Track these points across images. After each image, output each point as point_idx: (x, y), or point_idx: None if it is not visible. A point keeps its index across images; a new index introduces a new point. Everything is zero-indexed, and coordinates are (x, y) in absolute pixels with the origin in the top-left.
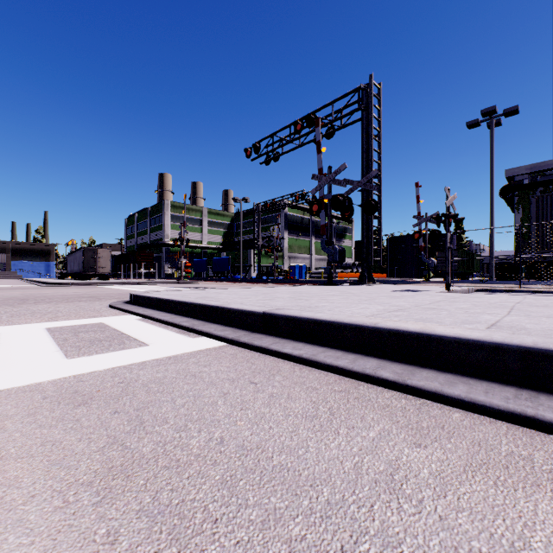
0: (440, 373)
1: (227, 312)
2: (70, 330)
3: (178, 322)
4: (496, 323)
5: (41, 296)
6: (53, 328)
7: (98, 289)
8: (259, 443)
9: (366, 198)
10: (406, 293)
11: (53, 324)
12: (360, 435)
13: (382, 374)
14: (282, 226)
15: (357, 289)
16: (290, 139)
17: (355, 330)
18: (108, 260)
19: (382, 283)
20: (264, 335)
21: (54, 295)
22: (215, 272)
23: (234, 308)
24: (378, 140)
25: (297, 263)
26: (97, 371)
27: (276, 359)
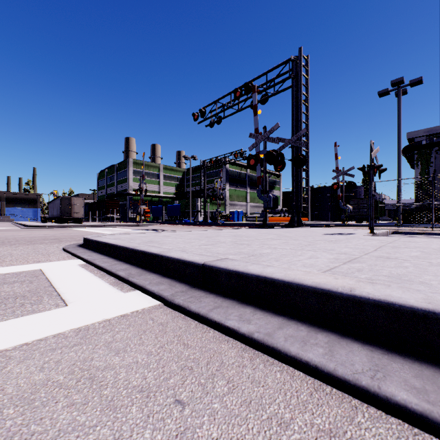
0: None
1: (166, 260)
2: None
3: (115, 271)
4: None
5: (11, 238)
6: None
7: (67, 231)
8: None
9: (296, 153)
10: (338, 236)
11: None
12: None
13: (393, 393)
14: (223, 179)
15: (290, 232)
16: (231, 105)
17: (321, 296)
18: (81, 207)
19: (309, 226)
20: (204, 293)
21: (25, 237)
22: (169, 216)
23: (173, 256)
24: (306, 104)
25: (236, 209)
26: None
27: (217, 336)
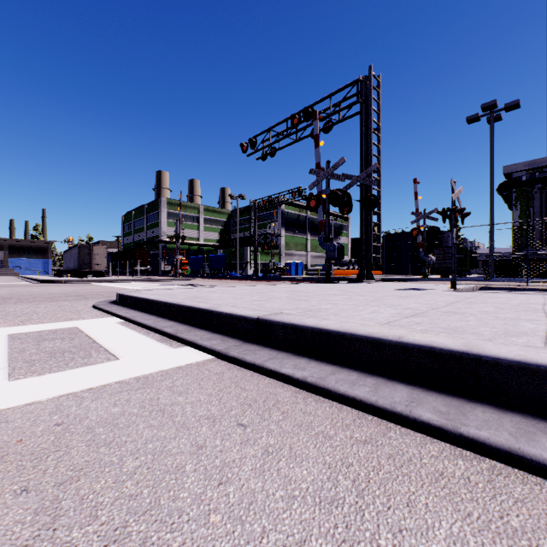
0: (501, 413)
1: (216, 316)
2: (35, 337)
3: (160, 328)
4: None
5: (26, 295)
6: (16, 335)
7: (89, 287)
8: None
9: (365, 193)
10: (411, 292)
11: (19, 329)
12: None
13: (421, 414)
14: (278, 224)
15: (357, 288)
16: (287, 134)
17: (373, 344)
18: (104, 257)
19: (381, 281)
20: (259, 346)
21: (42, 293)
22: (212, 269)
23: (224, 311)
24: (378, 134)
25: (294, 260)
26: (34, 404)
27: (272, 382)
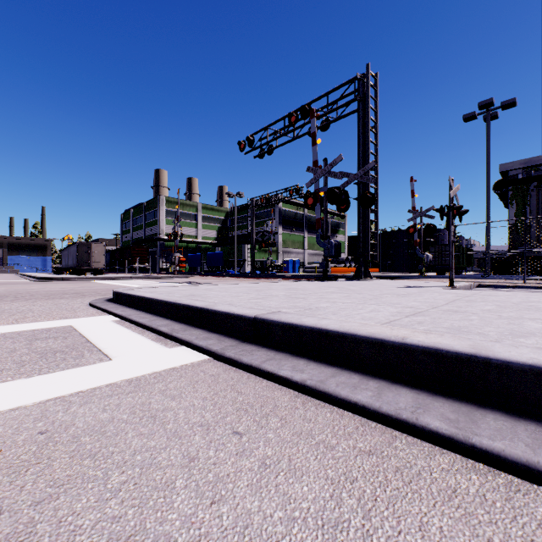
0: (514, 421)
1: (213, 315)
2: (27, 336)
3: (156, 326)
4: None
5: (23, 292)
6: (9, 334)
7: (87, 285)
8: None
9: (363, 191)
10: (410, 290)
11: (13, 328)
12: None
13: (428, 422)
14: (276, 221)
15: (355, 285)
16: (284, 132)
17: (375, 346)
18: (102, 255)
19: (379, 279)
20: (256, 347)
21: (39, 290)
22: (210, 267)
23: (221, 310)
24: (375, 131)
25: (291, 257)
26: (19, 409)
27: (270, 385)
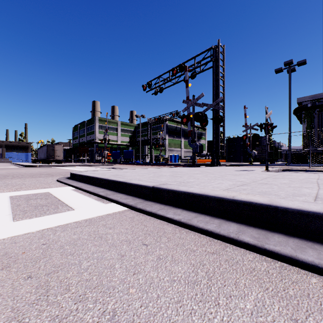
0: (288, 238)
1: (129, 185)
2: (25, 198)
3: (97, 192)
4: (317, 196)
5: (17, 174)
6: (14, 196)
7: (53, 169)
8: (148, 319)
9: (215, 114)
10: (242, 172)
11: (16, 193)
12: (238, 306)
13: (244, 238)
14: (164, 132)
15: (211, 170)
16: (169, 79)
17: (218, 201)
18: (61, 152)
19: (225, 166)
20: (154, 203)
21: (26, 173)
22: (125, 159)
23: (134, 183)
24: (223, 79)
25: (173, 153)
26: (29, 233)
27: (161, 222)
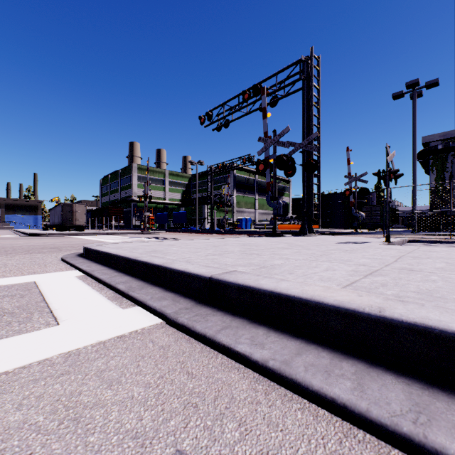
0: None
1: (170, 273)
2: None
3: (114, 284)
4: None
5: (8, 247)
6: None
7: (68, 240)
8: None
9: (307, 158)
10: (352, 245)
11: None
12: None
13: (444, 445)
14: (231, 186)
15: (302, 241)
16: (239, 107)
17: (345, 317)
18: (83, 214)
19: (321, 234)
20: (211, 310)
21: (23, 245)
22: (175, 224)
23: (177, 268)
24: (318, 106)
25: (244, 216)
26: None
27: (225, 362)
